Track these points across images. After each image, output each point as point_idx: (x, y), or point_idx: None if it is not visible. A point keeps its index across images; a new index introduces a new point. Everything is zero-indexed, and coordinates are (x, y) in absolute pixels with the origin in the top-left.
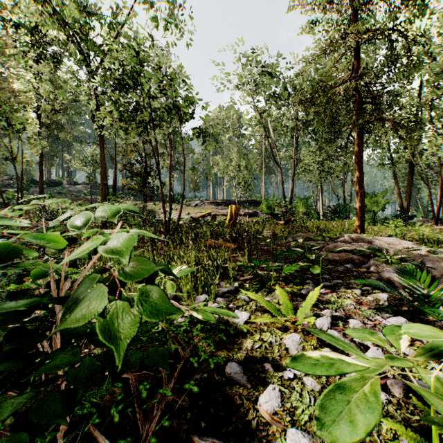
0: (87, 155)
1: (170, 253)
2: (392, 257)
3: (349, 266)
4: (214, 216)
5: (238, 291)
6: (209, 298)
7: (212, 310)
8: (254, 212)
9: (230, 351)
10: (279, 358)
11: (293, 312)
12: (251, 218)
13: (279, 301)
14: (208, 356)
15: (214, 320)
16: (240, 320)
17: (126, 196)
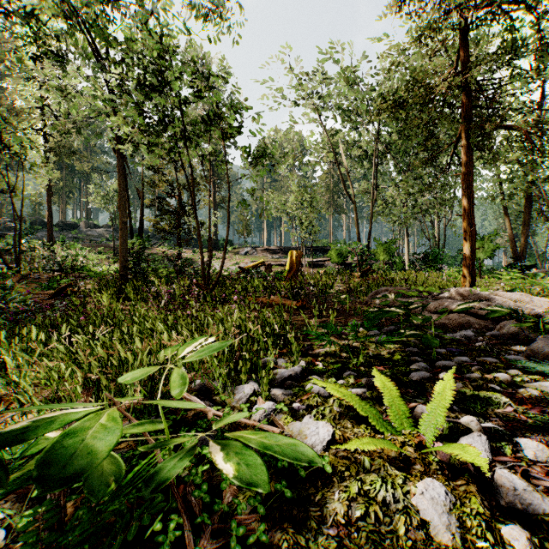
0: (109, 189)
1: (201, 314)
2: (542, 321)
3: (469, 334)
4: (269, 266)
5: (306, 376)
6: (259, 389)
7: (262, 442)
8: (320, 261)
9: (301, 530)
10: None
11: (412, 423)
12: (316, 269)
13: (384, 400)
14: (252, 545)
15: (264, 481)
16: (316, 441)
17: (158, 243)
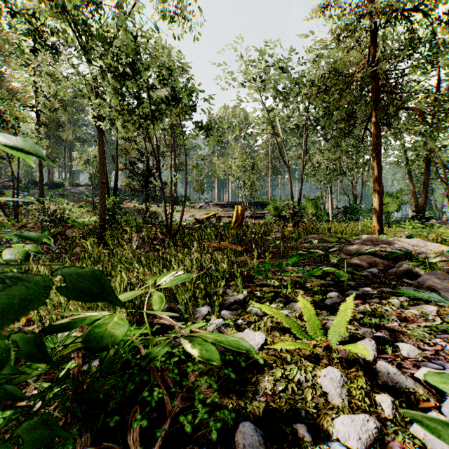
0: (89, 155)
1: (167, 255)
2: (429, 261)
3: (374, 271)
4: (219, 218)
5: (248, 301)
6: (212, 311)
7: (215, 338)
8: (260, 213)
9: (242, 398)
10: (316, 411)
11: (323, 332)
12: (257, 220)
13: (303, 317)
14: (209, 406)
15: (217, 358)
16: (253, 345)
17: (129, 198)
